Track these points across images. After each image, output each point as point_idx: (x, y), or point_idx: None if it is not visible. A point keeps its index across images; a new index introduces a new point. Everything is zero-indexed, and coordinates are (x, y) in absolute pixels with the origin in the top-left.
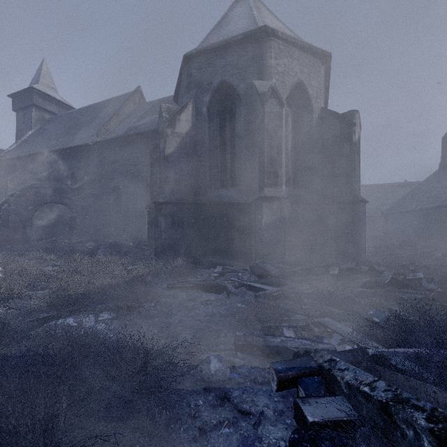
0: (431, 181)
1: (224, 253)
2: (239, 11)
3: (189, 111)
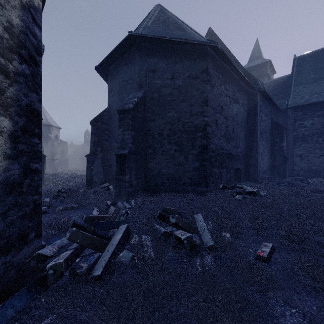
0: (81, 148)
1: None
2: None
3: None
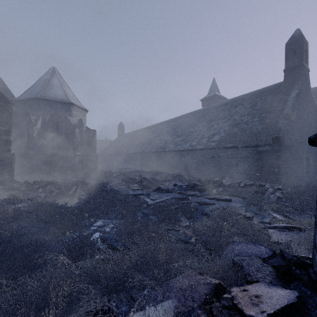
0: (114, 142)
1: (56, 172)
2: (56, 82)
3: (40, 120)
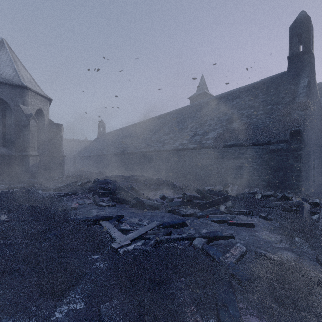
0: (93, 143)
1: (1, 179)
2: (3, 57)
3: None
